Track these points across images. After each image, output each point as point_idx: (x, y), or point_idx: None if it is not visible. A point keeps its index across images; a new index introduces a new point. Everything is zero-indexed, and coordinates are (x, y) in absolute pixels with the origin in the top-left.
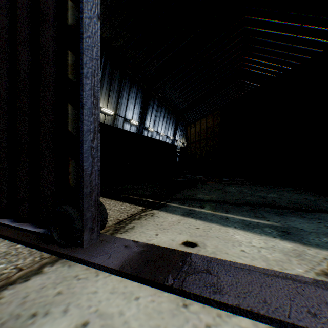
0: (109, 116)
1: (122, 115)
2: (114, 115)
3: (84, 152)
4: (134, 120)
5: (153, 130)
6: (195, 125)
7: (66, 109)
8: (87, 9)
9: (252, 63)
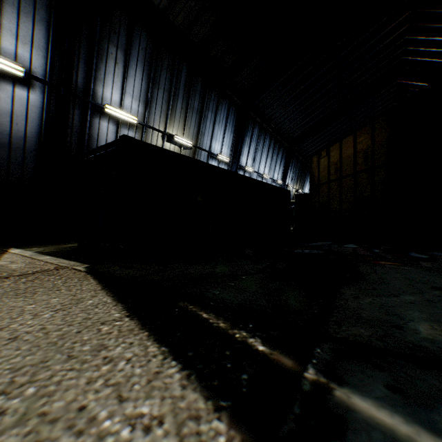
0: (186, 149)
1: (206, 147)
2: (193, 147)
3: None
4: (223, 155)
5: (252, 171)
6: (328, 152)
7: None
8: None
9: (425, 47)
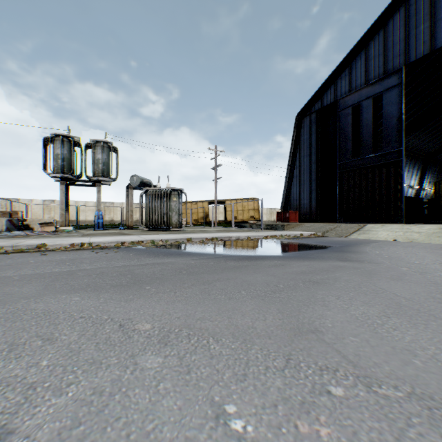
0: None
1: None
2: None
3: (402, 209)
4: None
5: None
6: None
7: (396, 202)
8: (402, 187)
9: None
